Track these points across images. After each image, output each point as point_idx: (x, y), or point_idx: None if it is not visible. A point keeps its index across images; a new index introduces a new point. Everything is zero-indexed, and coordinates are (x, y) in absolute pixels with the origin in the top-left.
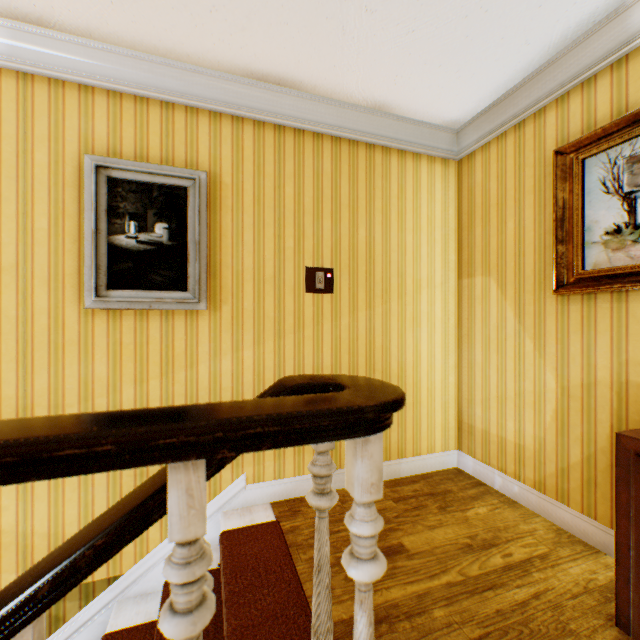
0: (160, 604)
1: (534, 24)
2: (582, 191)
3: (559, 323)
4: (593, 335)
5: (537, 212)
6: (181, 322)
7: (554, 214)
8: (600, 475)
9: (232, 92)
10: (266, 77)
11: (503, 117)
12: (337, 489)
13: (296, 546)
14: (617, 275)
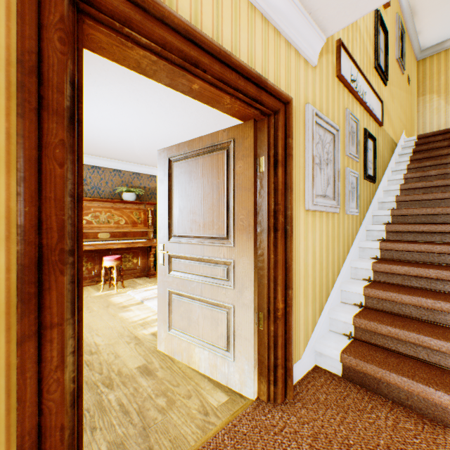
0: (423, 140)
1: None
2: None
3: None
4: None
5: None
6: (400, 76)
7: None
8: None
9: (406, 12)
10: (412, 11)
11: (441, 48)
12: None
13: None
14: None
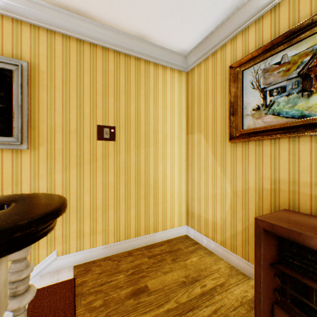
0: None
1: None
2: (242, 87)
3: (232, 157)
4: (247, 163)
5: (222, 99)
6: (9, 157)
7: (229, 100)
8: (250, 237)
9: (46, 14)
10: (68, 7)
11: (207, 49)
12: (117, 253)
13: (81, 295)
14: (258, 132)
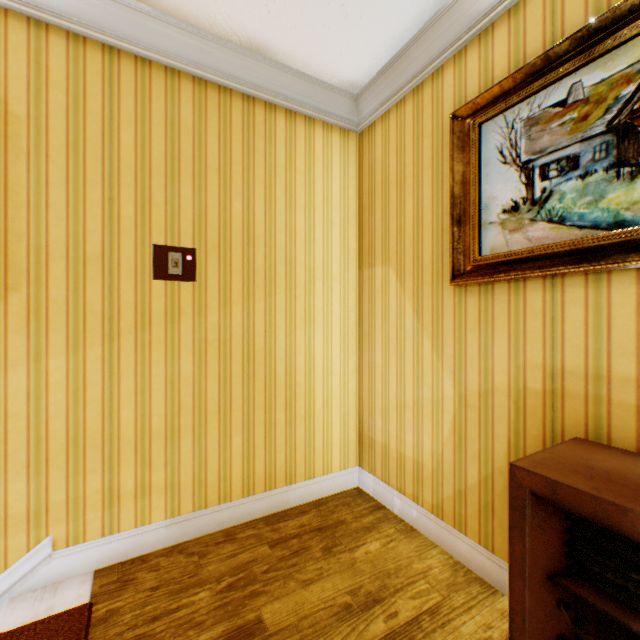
0: None
1: None
2: (479, 162)
3: (457, 319)
4: (491, 333)
5: (435, 189)
6: None
7: (451, 190)
8: (498, 500)
9: None
10: None
11: (401, 79)
12: (202, 535)
13: None
14: (515, 261)
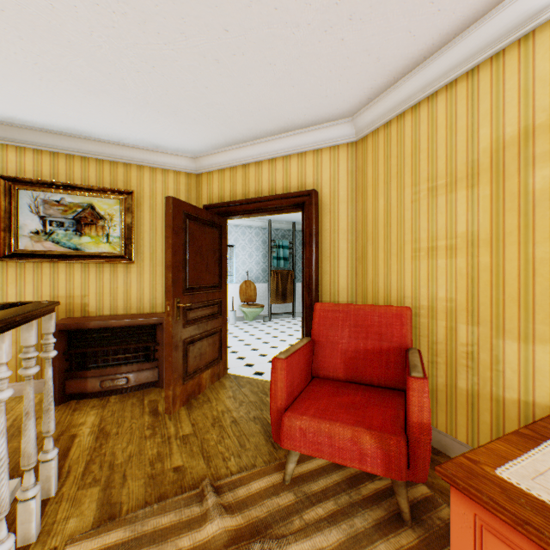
0: None
1: (1, 106)
2: (19, 206)
3: (2, 278)
4: (25, 284)
5: None
6: None
7: (1, 213)
8: None
9: None
10: None
11: None
12: None
13: None
14: (39, 254)
